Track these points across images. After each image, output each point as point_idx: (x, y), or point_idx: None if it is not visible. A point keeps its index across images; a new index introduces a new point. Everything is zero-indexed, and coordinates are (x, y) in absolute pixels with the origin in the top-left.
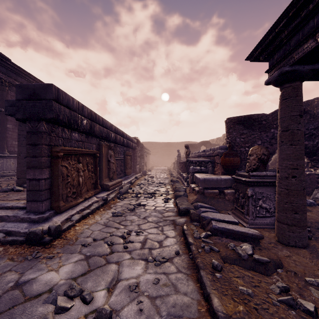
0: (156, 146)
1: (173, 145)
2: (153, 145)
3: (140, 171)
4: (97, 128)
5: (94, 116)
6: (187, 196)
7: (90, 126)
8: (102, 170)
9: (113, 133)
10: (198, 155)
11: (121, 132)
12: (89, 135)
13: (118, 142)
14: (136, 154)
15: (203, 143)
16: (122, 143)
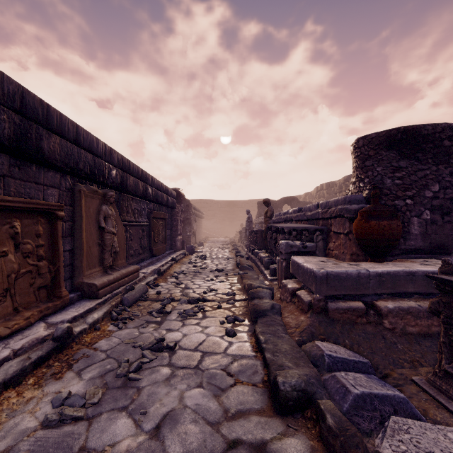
0: (212, 206)
1: (238, 204)
2: (207, 204)
3: (184, 246)
4: (54, 144)
5: (43, 111)
6: (280, 312)
7: (20, 131)
8: (80, 249)
9: (117, 169)
10: (286, 219)
11: (139, 172)
12: (31, 162)
13: (131, 190)
14: (177, 216)
15: (287, 201)
16: (143, 194)
